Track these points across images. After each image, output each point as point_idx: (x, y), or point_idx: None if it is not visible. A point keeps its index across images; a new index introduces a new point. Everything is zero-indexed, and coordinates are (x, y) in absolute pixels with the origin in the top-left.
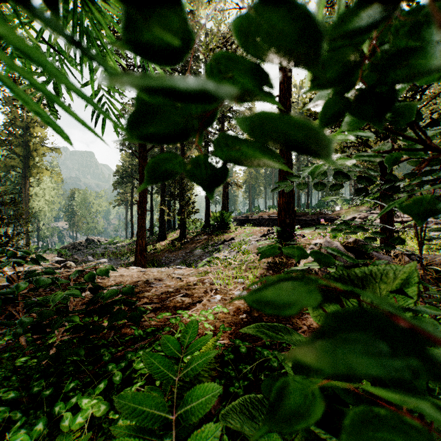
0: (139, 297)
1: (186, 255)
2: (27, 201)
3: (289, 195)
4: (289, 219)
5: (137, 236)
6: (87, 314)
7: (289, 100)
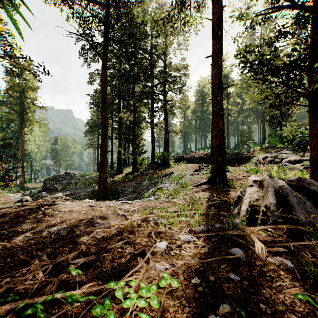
0: (77, 242)
1: (137, 185)
2: (22, 145)
3: (221, 138)
4: (221, 158)
5: (99, 170)
6: None
7: (220, 59)
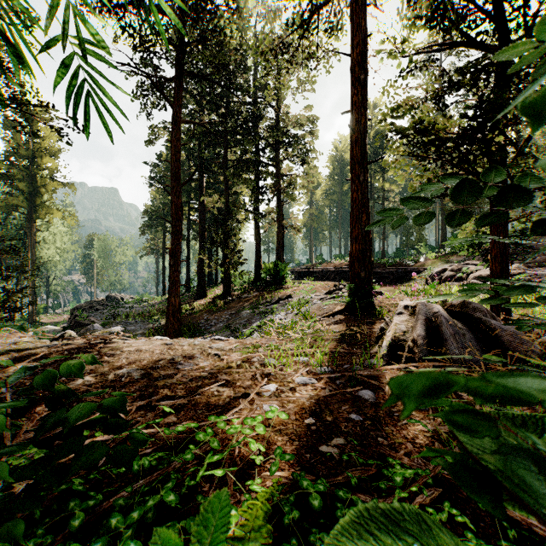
0: (157, 386)
1: (231, 317)
2: (33, 249)
3: (365, 240)
4: (365, 272)
5: (169, 292)
6: (40, 445)
7: (364, 117)
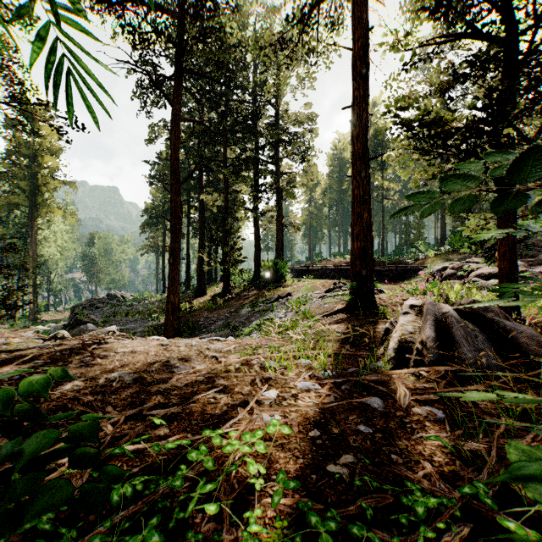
0: (150, 392)
1: (230, 315)
2: (34, 247)
3: (366, 238)
4: (366, 270)
5: (168, 291)
6: None
7: (365, 112)
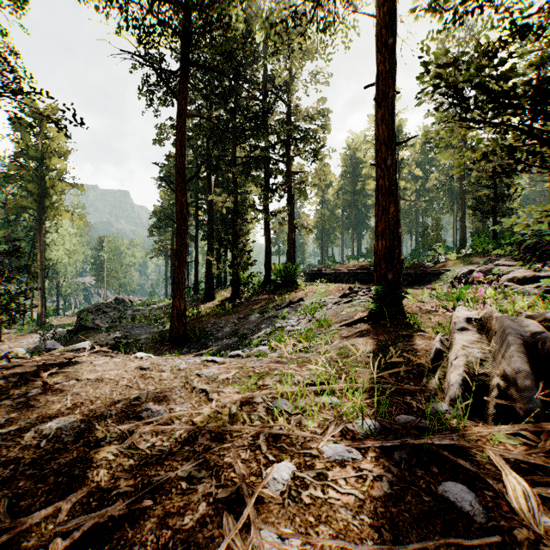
0: (91, 462)
1: (239, 321)
2: (42, 251)
3: (393, 235)
4: (393, 273)
5: (173, 295)
6: None
7: (391, 90)
